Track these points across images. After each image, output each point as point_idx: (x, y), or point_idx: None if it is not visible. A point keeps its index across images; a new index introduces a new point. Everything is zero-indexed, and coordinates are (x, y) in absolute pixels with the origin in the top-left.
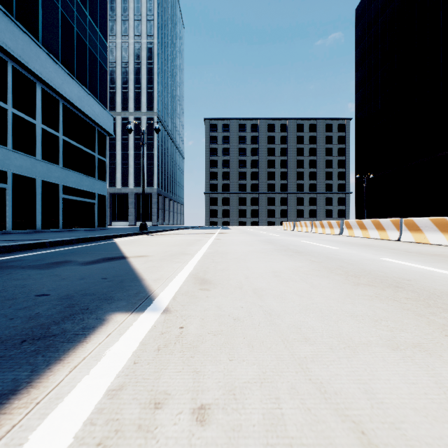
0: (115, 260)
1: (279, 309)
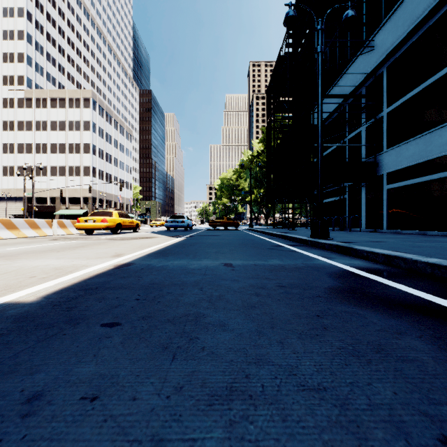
0: None
1: None
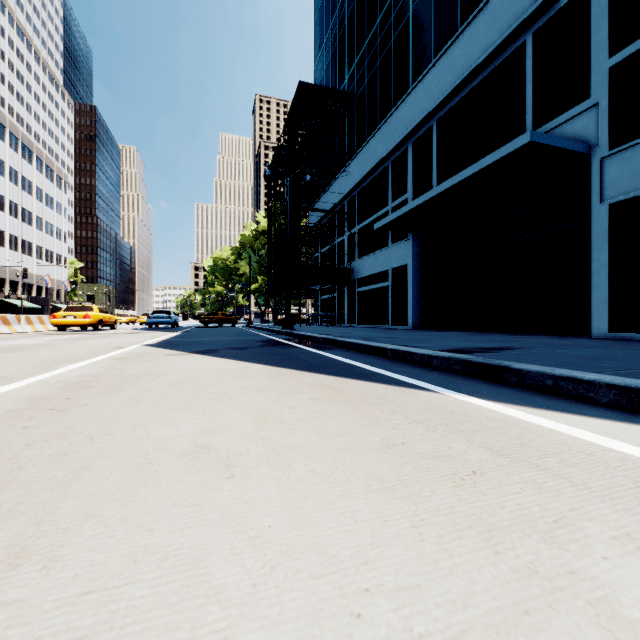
0: (199, 351)
1: (98, 345)
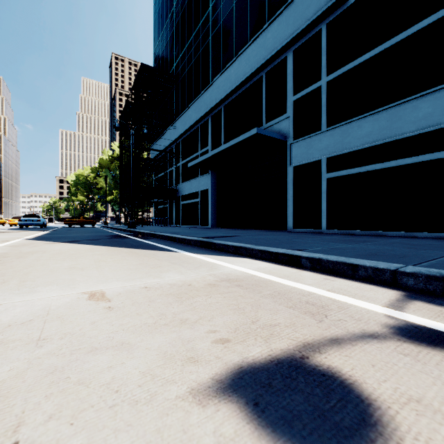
0: (67, 241)
1: None
